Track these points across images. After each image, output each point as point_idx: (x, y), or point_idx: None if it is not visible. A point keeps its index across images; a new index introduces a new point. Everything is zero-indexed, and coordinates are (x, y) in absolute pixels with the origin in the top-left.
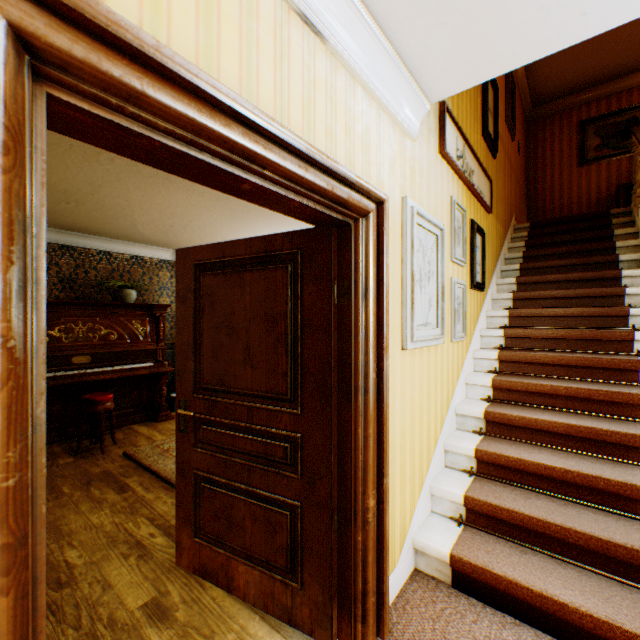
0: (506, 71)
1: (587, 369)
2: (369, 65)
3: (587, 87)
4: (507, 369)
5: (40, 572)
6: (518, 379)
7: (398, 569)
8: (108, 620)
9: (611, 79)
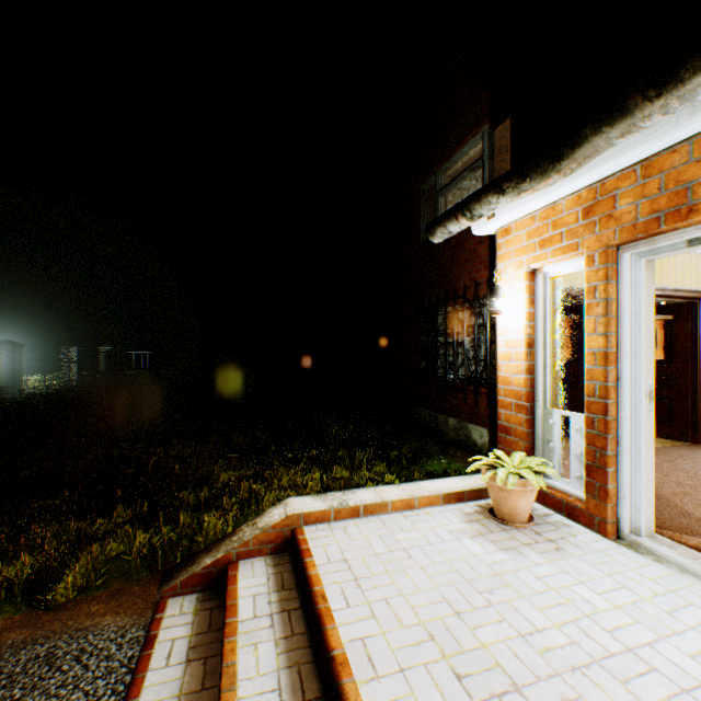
0: None
1: None
2: None
3: None
4: None
5: None
6: None
7: None
8: None
9: None
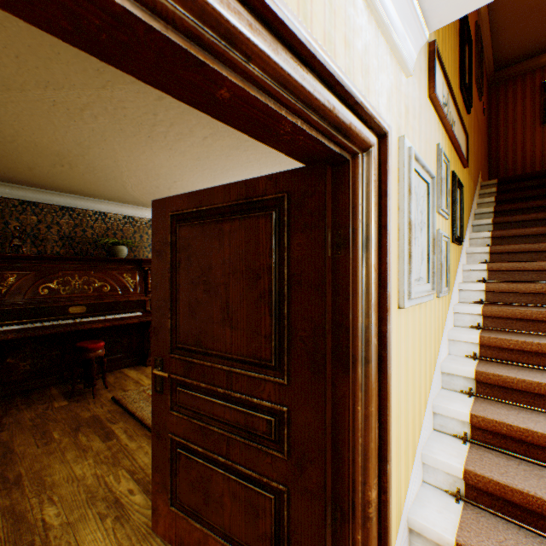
0: None
1: None
2: None
3: None
4: (492, 325)
5: None
6: (509, 337)
7: None
8: None
9: None
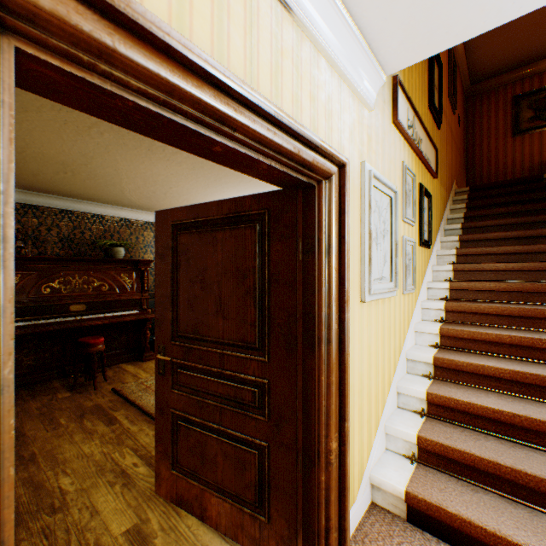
0: (460, 42)
1: (529, 319)
2: (332, 37)
3: (521, 65)
4: (453, 318)
5: (7, 536)
6: (464, 328)
7: (357, 504)
8: (94, 545)
9: (543, 58)
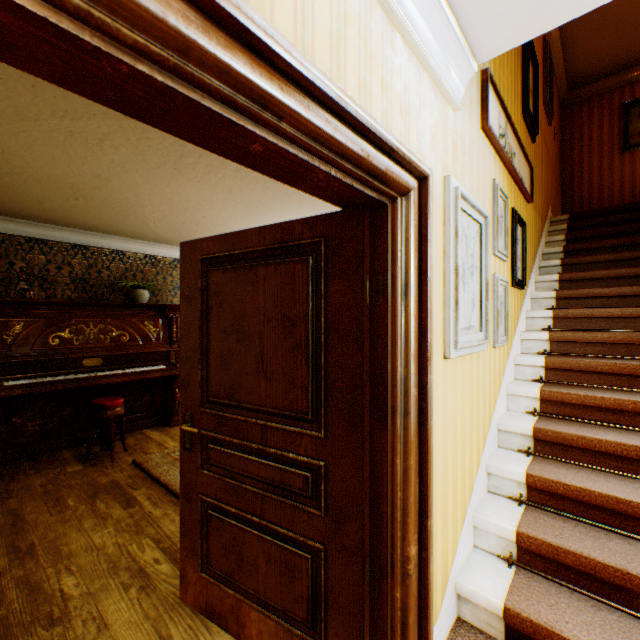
0: (580, 13)
1: None
2: (410, 6)
3: (631, 66)
4: (555, 378)
5: None
6: (572, 390)
7: (440, 622)
8: None
9: None
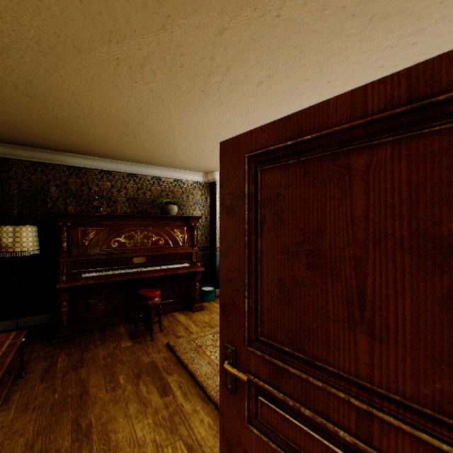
0: None
1: None
2: None
3: None
4: None
5: None
6: None
7: None
8: None
9: None
